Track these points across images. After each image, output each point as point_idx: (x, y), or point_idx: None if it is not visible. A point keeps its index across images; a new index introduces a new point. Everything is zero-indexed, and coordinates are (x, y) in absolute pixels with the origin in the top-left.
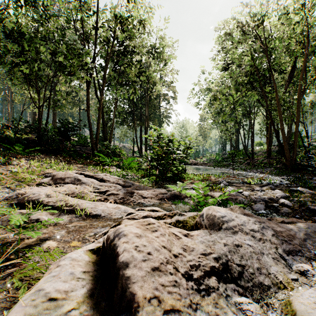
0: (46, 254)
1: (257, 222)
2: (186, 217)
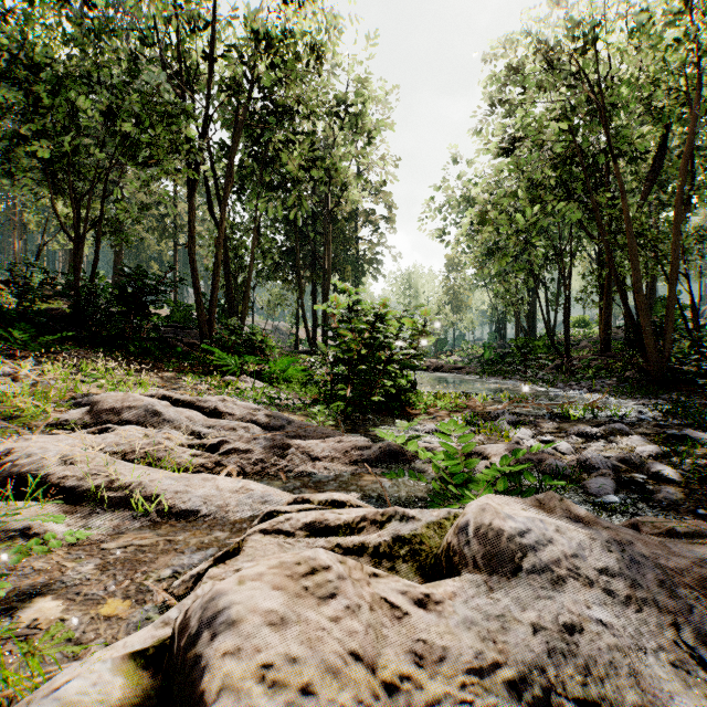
0: (22, 646)
1: (613, 543)
2: (421, 527)
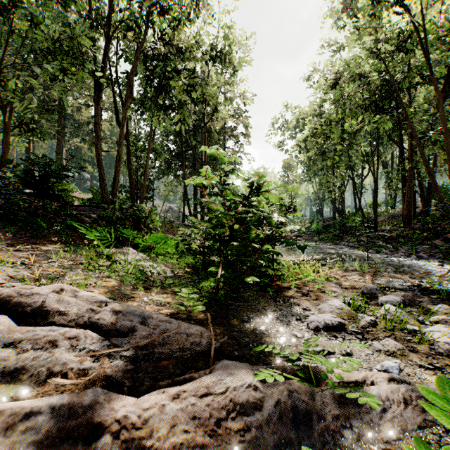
0: None
1: None
2: None
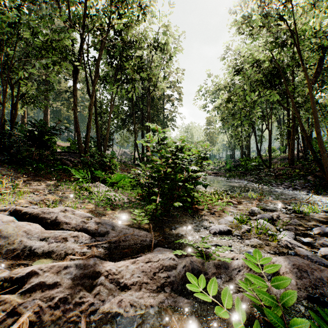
0: None
1: None
2: None
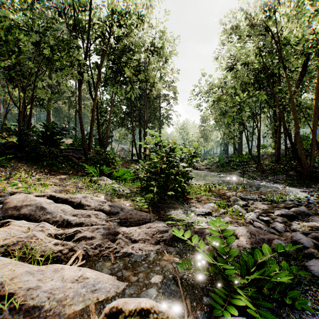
0: None
1: None
2: None
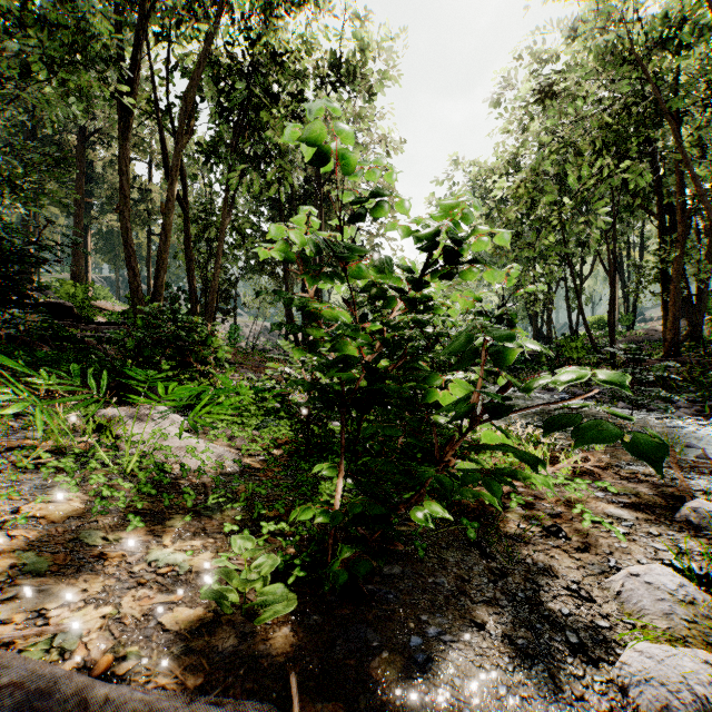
0: None
1: None
2: None
